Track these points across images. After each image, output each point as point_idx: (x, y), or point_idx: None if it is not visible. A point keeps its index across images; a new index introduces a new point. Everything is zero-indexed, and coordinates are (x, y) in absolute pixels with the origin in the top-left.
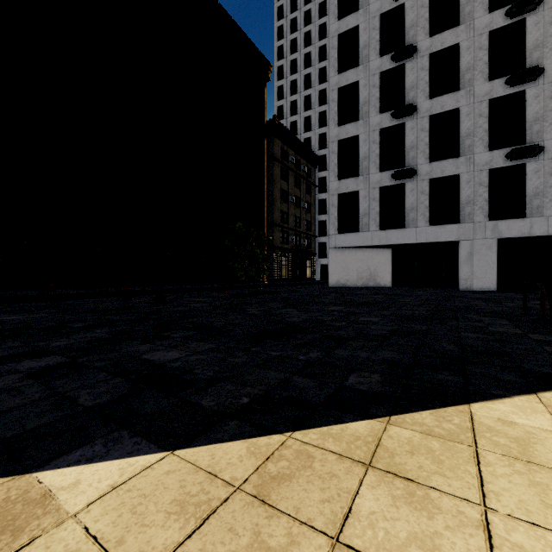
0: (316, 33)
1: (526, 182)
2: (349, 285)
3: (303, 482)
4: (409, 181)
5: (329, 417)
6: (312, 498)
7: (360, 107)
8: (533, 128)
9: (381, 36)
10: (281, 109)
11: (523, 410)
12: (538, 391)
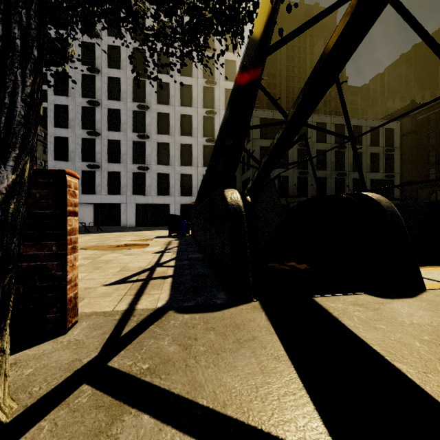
0: None
1: (146, 180)
2: None
3: None
4: (97, 170)
5: None
6: None
7: (70, 121)
8: (148, 159)
9: (83, 86)
10: None
11: None
12: None
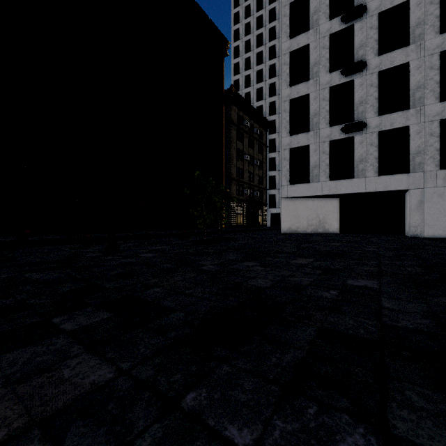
0: (267, 16)
1: None
2: (300, 231)
3: None
4: (358, 134)
5: None
6: None
7: (311, 68)
8: None
9: (331, 1)
10: (237, 82)
11: None
12: None
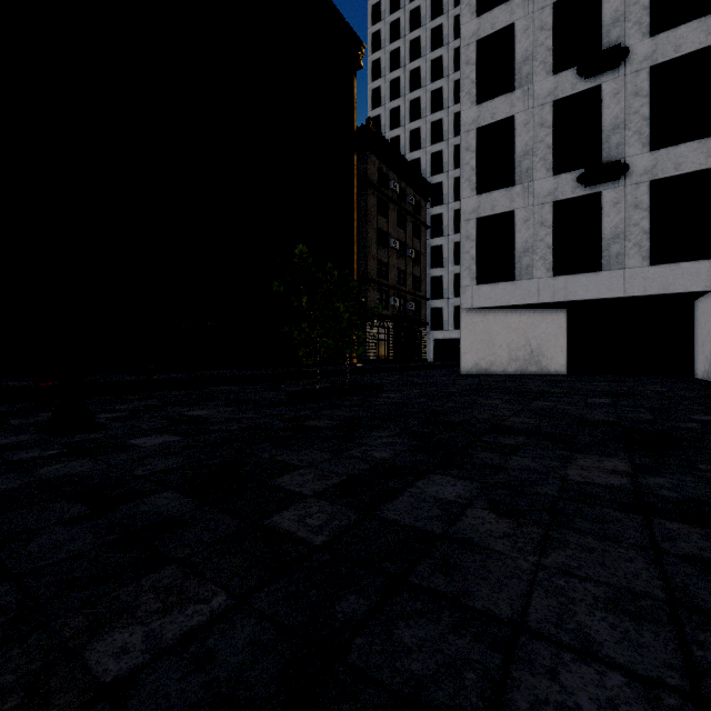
0: (428, 9)
1: None
2: (495, 370)
3: None
4: (609, 187)
5: None
6: None
7: (517, 67)
8: None
9: None
10: (377, 120)
11: None
12: None
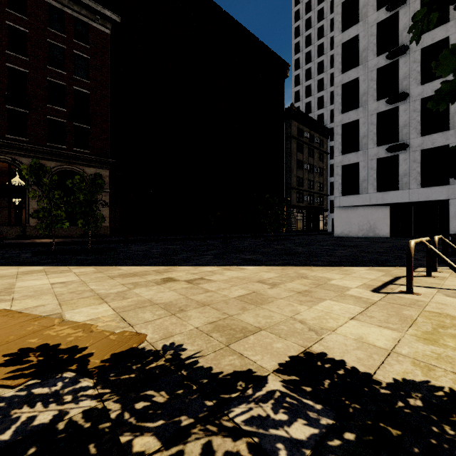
0: (328, 26)
1: None
2: (351, 235)
3: (291, 269)
4: (402, 152)
5: (300, 266)
6: (292, 270)
7: (360, 97)
8: None
9: (378, 40)
10: (298, 93)
11: (360, 268)
12: (375, 266)
